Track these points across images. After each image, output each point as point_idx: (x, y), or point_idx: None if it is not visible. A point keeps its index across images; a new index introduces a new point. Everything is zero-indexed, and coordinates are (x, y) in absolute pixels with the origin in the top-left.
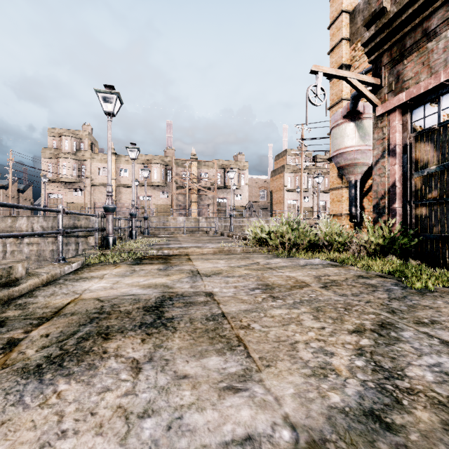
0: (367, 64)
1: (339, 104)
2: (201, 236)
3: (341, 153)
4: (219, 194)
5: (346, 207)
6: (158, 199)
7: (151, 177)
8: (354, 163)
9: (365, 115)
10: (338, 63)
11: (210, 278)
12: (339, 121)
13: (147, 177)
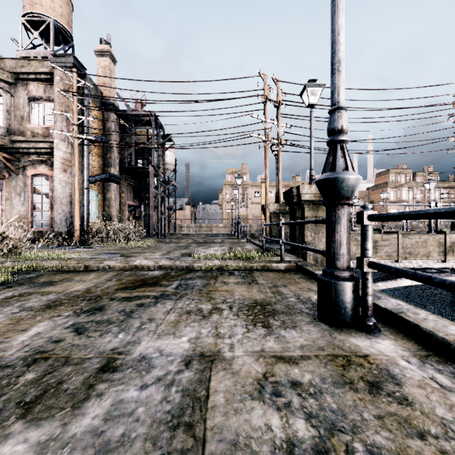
0: None
1: None
2: None
3: None
4: None
5: None
6: None
7: None
8: None
9: None
10: None
11: None
12: None
13: None
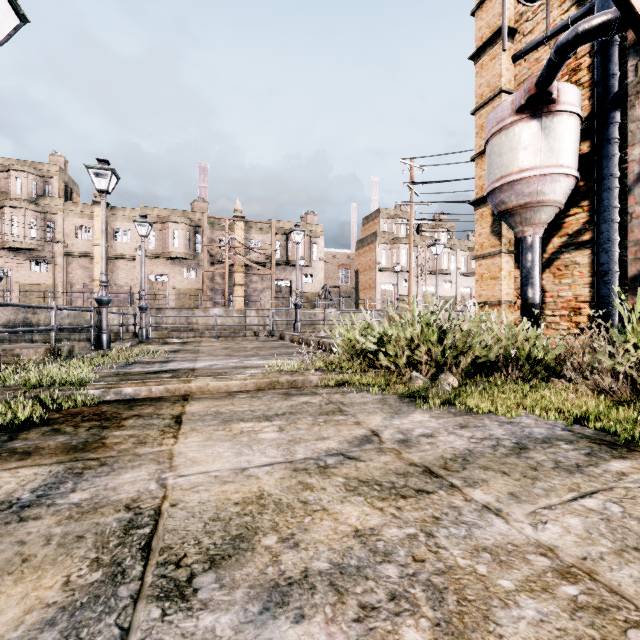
0: (552, 23)
1: (494, 101)
2: (245, 340)
3: (511, 182)
4: (278, 274)
5: (508, 289)
6: (181, 280)
7: (169, 245)
8: (536, 201)
9: (560, 106)
10: (492, 27)
11: (174, 626)
12: (508, 119)
13: (146, 236)
